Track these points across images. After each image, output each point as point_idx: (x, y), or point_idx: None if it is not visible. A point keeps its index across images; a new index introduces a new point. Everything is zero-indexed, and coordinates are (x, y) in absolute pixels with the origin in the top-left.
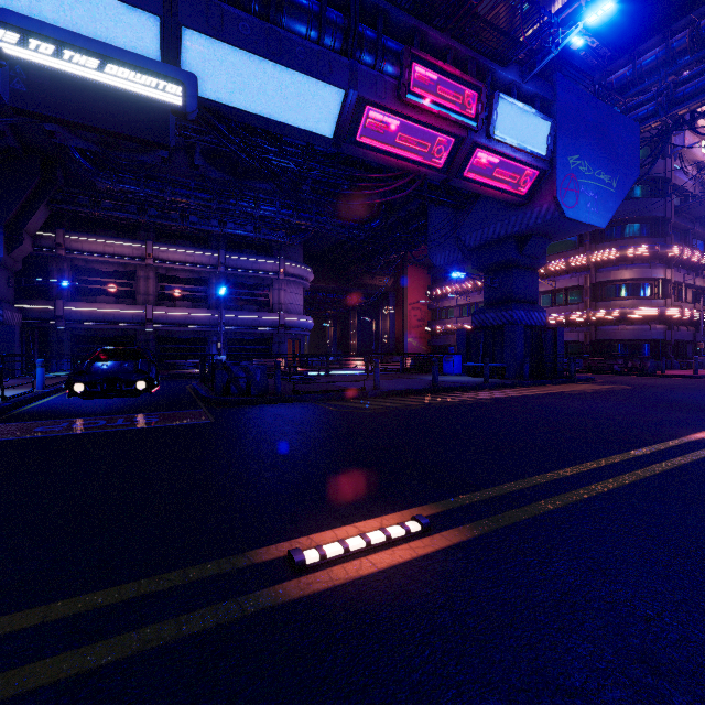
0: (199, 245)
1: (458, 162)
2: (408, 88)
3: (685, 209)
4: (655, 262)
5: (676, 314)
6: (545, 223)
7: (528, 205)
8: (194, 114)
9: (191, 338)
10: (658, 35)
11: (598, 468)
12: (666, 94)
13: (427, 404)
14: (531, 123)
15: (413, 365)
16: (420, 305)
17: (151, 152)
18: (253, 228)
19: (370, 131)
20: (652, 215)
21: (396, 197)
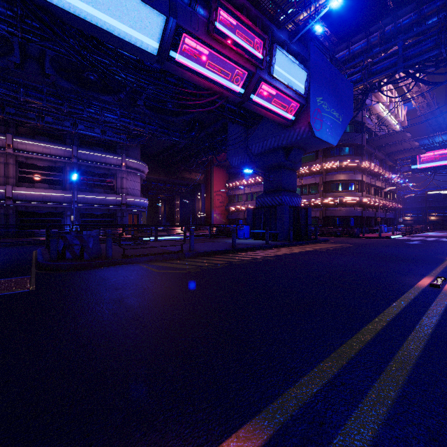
0: (56, 141)
1: (249, 90)
2: (215, 26)
3: (371, 141)
4: (357, 171)
5: (368, 201)
6: (302, 139)
7: (292, 127)
8: None
9: (48, 212)
10: (362, 33)
11: (387, 327)
12: (367, 69)
13: (230, 263)
14: (296, 71)
15: (217, 232)
16: (221, 193)
17: (3, 57)
18: (100, 131)
19: (187, 55)
20: (355, 143)
21: (206, 109)
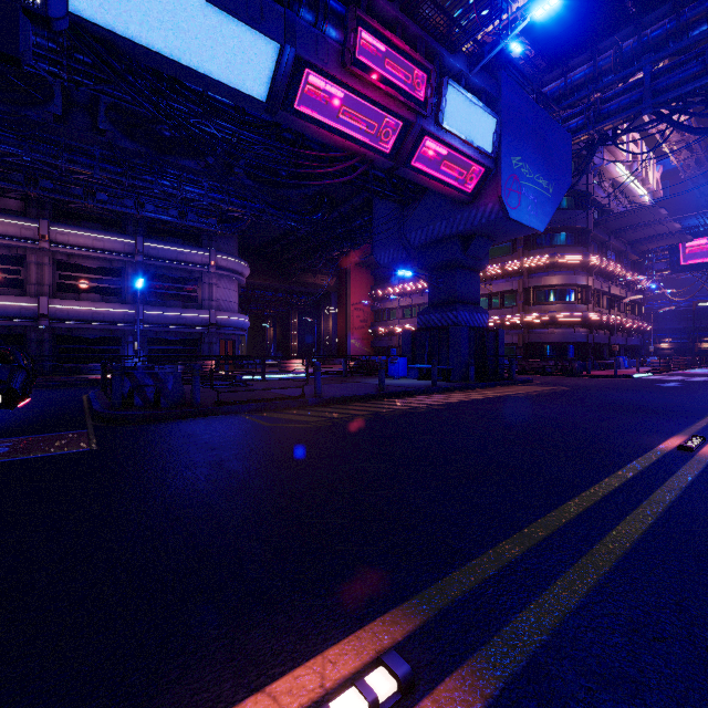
0: (111, 228)
1: (406, 149)
2: (353, 55)
3: (603, 222)
4: (579, 270)
5: (597, 319)
6: (490, 223)
7: (473, 203)
8: (62, 22)
9: (100, 337)
10: (586, 52)
11: (600, 503)
12: (594, 109)
13: (376, 414)
14: (478, 117)
15: (357, 367)
16: (363, 306)
17: (38, 106)
18: (178, 213)
19: (310, 100)
20: (577, 226)
21: (339, 181)
